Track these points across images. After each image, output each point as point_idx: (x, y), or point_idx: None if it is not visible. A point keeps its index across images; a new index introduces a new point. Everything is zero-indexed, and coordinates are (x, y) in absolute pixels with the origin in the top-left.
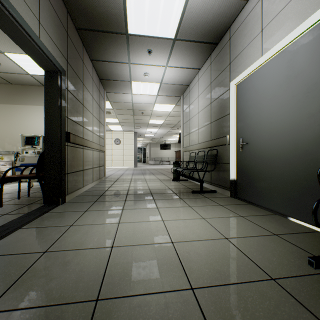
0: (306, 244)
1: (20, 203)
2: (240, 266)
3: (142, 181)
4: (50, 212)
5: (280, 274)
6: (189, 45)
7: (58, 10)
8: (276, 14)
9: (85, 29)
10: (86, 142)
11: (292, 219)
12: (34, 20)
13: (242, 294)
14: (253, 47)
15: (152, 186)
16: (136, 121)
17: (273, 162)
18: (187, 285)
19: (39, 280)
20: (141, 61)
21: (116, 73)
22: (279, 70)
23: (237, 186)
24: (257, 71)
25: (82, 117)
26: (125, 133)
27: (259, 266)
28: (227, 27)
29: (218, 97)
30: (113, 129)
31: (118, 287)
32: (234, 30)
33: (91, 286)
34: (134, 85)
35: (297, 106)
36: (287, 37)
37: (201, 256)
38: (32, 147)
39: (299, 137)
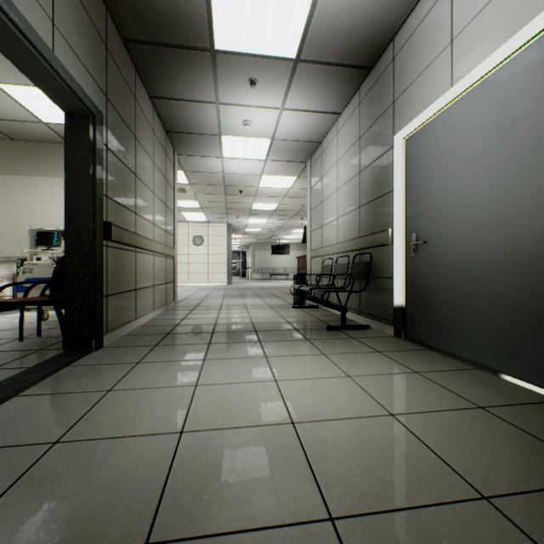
0: (538, 426)
1: (22, 349)
2: (421, 471)
3: (239, 309)
4: (74, 365)
5: (498, 488)
6: (322, 70)
7: (90, 4)
8: (478, 11)
9: (138, 41)
10: (142, 240)
11: (508, 378)
12: (43, 18)
13: (428, 531)
14: (435, 71)
15: (258, 317)
16: (230, 206)
17: (472, 275)
18: (322, 511)
19: (38, 501)
20: (238, 100)
21: (194, 120)
22: (483, 110)
23: (407, 318)
24: (443, 113)
25: (135, 197)
26: (211, 226)
27: (456, 471)
28: (389, 39)
29: (372, 161)
30: (191, 219)
31: (188, 516)
32: (401, 43)
33: (136, 514)
34: (226, 142)
35: (518, 175)
36: (498, 51)
37: (347, 450)
38: (49, 250)
39: (522, 231)
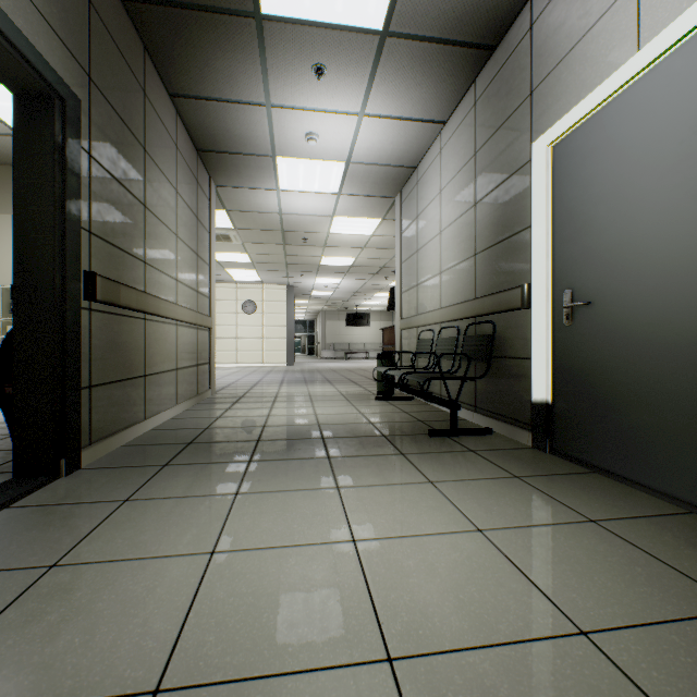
0: None
1: None
2: None
3: (301, 402)
4: (16, 507)
5: None
6: (422, 51)
7: None
8: None
9: None
10: (155, 302)
11: None
12: None
13: None
14: (607, 31)
15: (327, 414)
16: (292, 260)
17: (681, 355)
18: None
19: None
20: (299, 100)
21: (236, 133)
22: None
23: (556, 421)
24: (623, 95)
25: (143, 238)
26: (266, 287)
27: None
28: None
29: (495, 186)
30: (240, 278)
31: None
32: None
33: None
34: (282, 166)
35: None
36: None
37: None
38: None
39: None
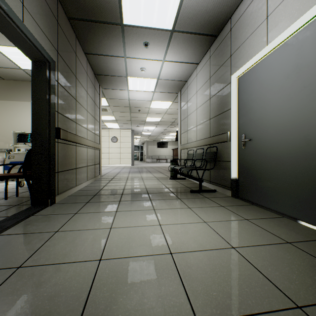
0: None
1: (5, 204)
2: (255, 288)
3: (138, 180)
4: (36, 215)
5: (307, 300)
6: (188, 37)
7: None
8: None
9: (77, 18)
10: (80, 139)
11: (303, 223)
12: (16, 1)
13: None
14: (257, 36)
15: (149, 185)
16: (133, 119)
17: (280, 159)
18: None
19: (2, 310)
20: (138, 55)
21: (111, 68)
22: (287, 59)
23: (239, 186)
24: (262, 61)
25: (75, 113)
26: (122, 131)
27: (278, 287)
28: (228, 17)
29: (217, 92)
30: (110, 127)
31: None
32: (235, 20)
33: None
34: (130, 81)
35: (310, 98)
36: (297, 21)
37: (206, 272)
38: (25, 145)
39: (312, 132)
